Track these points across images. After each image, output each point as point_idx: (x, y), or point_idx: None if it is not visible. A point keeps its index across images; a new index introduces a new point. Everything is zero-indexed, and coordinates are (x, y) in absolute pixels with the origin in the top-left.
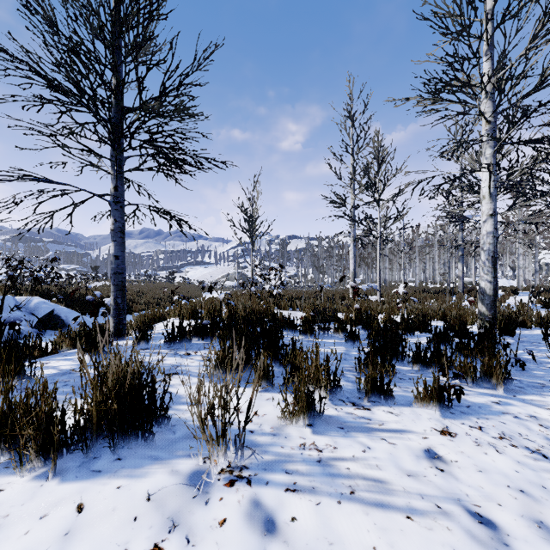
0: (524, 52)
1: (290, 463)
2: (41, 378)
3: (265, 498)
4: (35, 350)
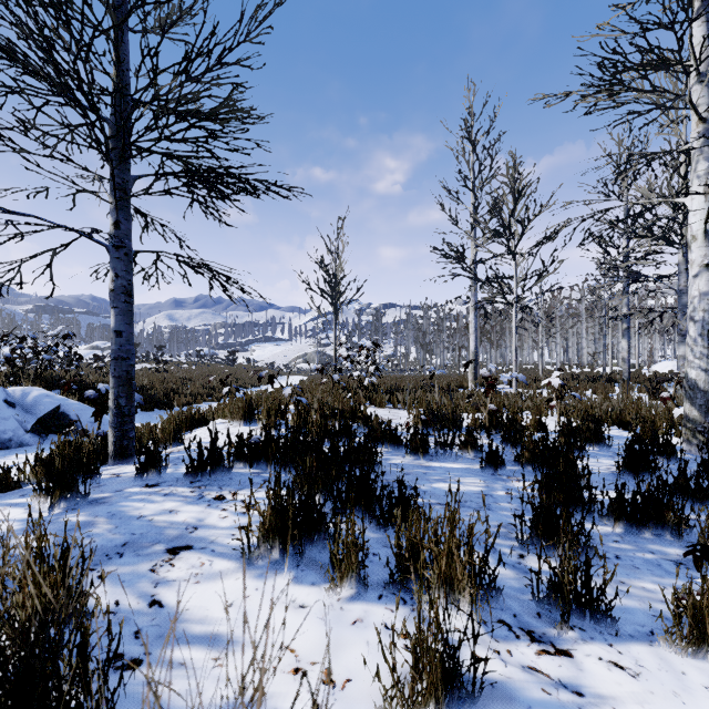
0: None
1: None
2: None
3: None
4: None
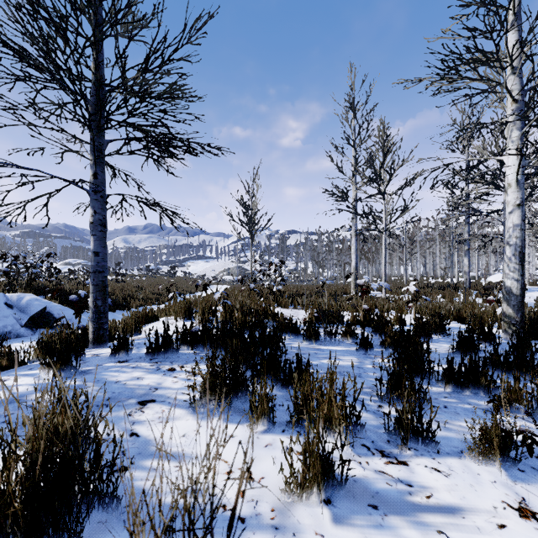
0: None
1: None
2: None
3: None
4: (3, 359)
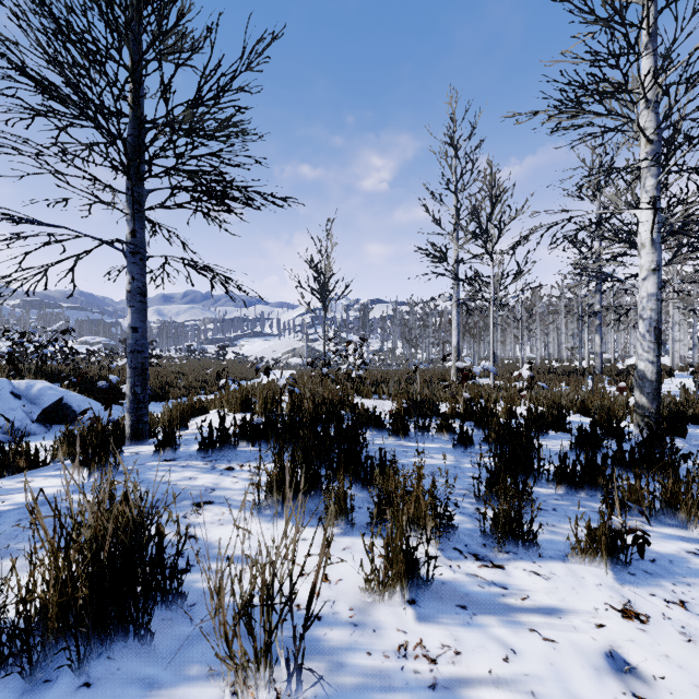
0: None
1: (383, 693)
2: (8, 511)
3: None
4: (21, 459)
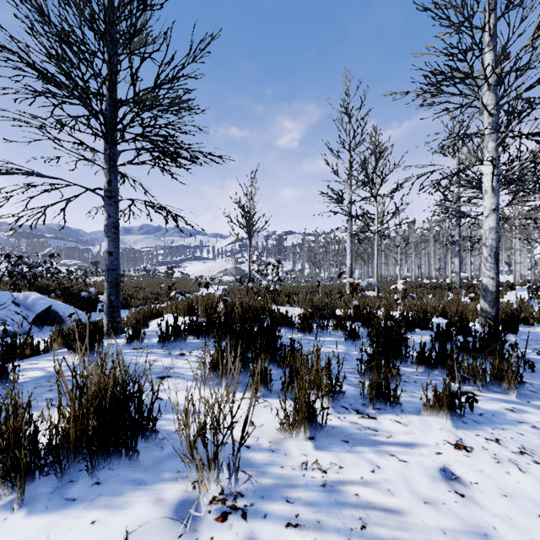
0: (529, 43)
1: (290, 488)
2: (26, 382)
3: (263, 537)
4: (27, 348)
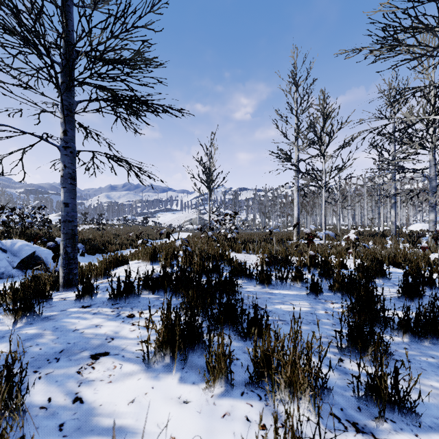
0: None
1: None
2: None
3: None
4: None
